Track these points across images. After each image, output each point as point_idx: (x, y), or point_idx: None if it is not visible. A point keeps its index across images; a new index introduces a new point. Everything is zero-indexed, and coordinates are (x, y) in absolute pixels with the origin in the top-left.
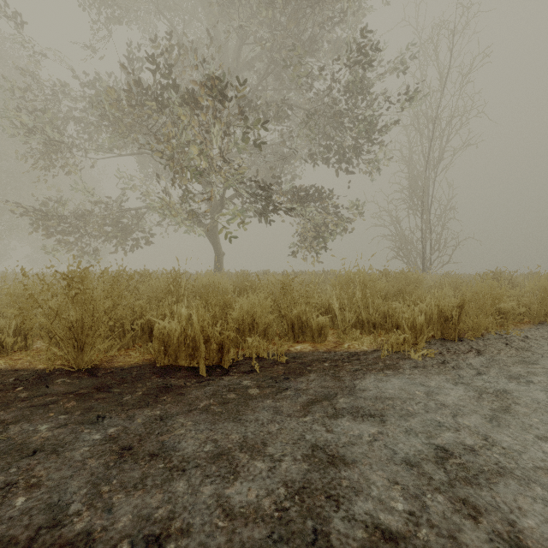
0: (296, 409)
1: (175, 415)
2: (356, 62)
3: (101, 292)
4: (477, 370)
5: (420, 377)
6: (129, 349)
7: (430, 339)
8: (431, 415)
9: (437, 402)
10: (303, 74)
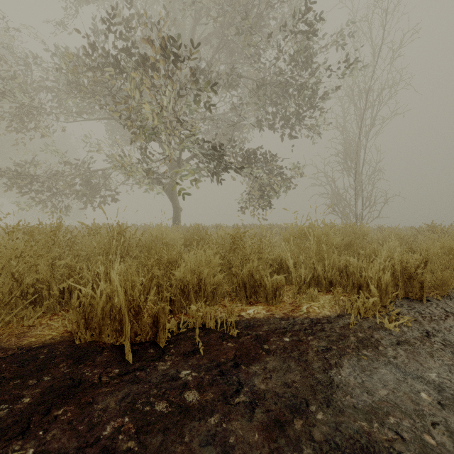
0: (254, 442)
1: None
2: (301, 32)
3: (7, 251)
4: None
5: (411, 361)
6: (55, 315)
7: (394, 299)
8: None
9: None
10: (252, 43)
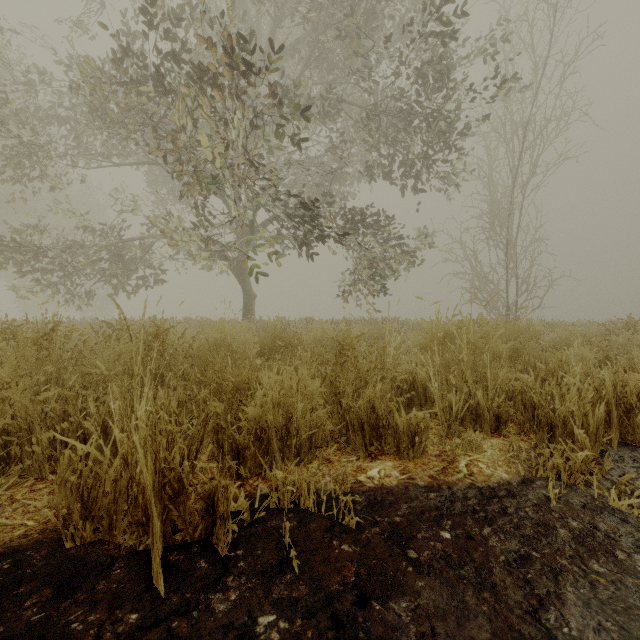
0: None
1: None
2: (433, 33)
3: None
4: None
5: None
6: (42, 482)
7: (606, 447)
8: None
9: None
10: (360, 51)
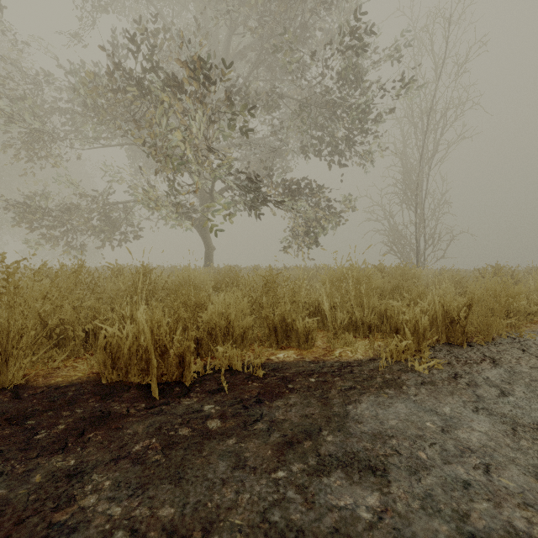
0: (266, 456)
1: (95, 468)
2: (349, 47)
3: (34, 291)
4: (498, 388)
5: (430, 398)
6: (80, 359)
7: (434, 344)
8: (454, 466)
9: (458, 442)
10: (294, 60)
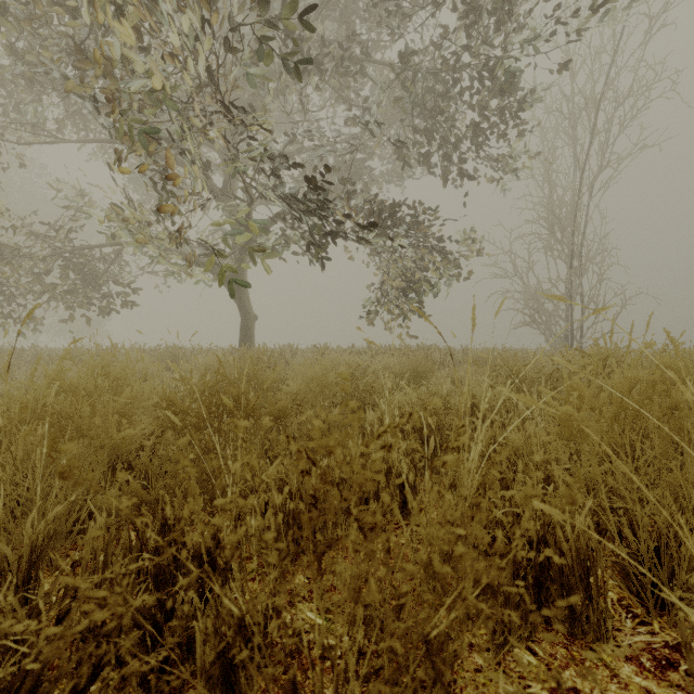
0: None
1: None
2: None
3: None
4: None
5: None
6: None
7: None
8: None
9: None
10: None
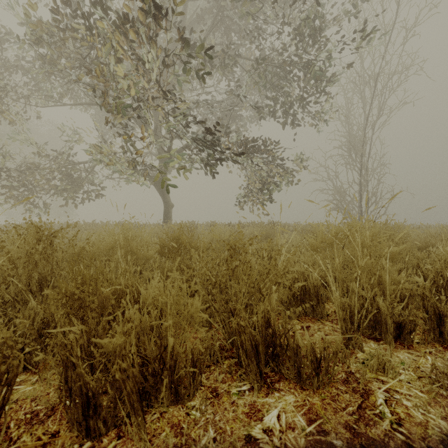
0: None
1: None
2: None
3: None
4: None
5: None
6: None
7: None
8: None
9: None
10: (252, 10)
